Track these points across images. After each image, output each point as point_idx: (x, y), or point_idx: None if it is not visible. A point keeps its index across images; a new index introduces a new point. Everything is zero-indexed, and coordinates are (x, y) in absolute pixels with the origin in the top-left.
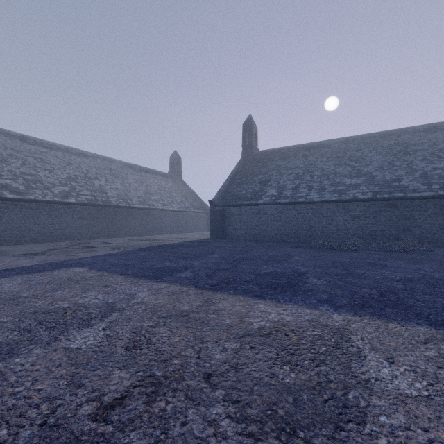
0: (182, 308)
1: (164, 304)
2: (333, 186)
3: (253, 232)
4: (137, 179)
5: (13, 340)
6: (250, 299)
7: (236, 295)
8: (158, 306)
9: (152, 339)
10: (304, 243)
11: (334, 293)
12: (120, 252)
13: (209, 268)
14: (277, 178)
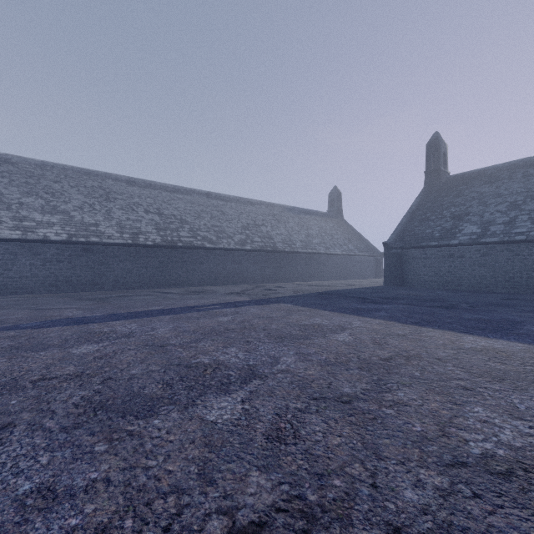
0: (397, 332)
1: (380, 329)
2: None
3: (443, 280)
4: (298, 222)
5: (301, 334)
6: (457, 333)
7: (442, 330)
8: (376, 330)
9: (388, 343)
10: (524, 294)
11: None
12: (302, 294)
13: (403, 311)
14: (480, 210)
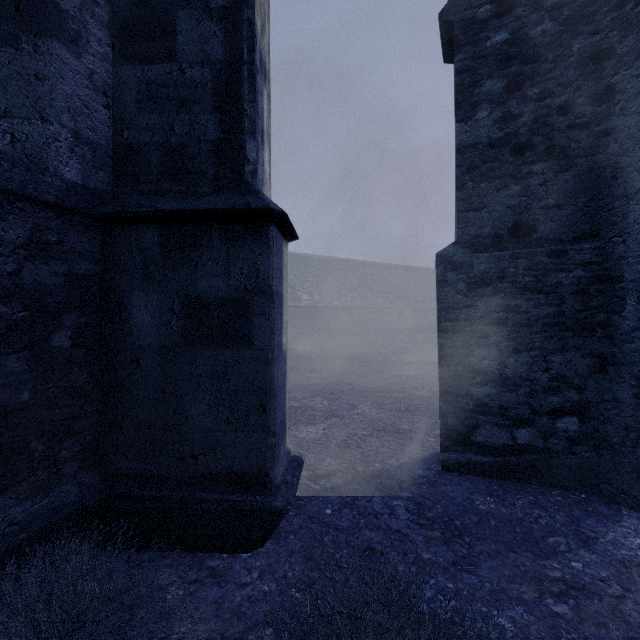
0: None
1: None
2: None
3: None
4: None
5: None
6: None
7: None
8: None
9: None
10: None
11: None
12: None
13: None
14: None
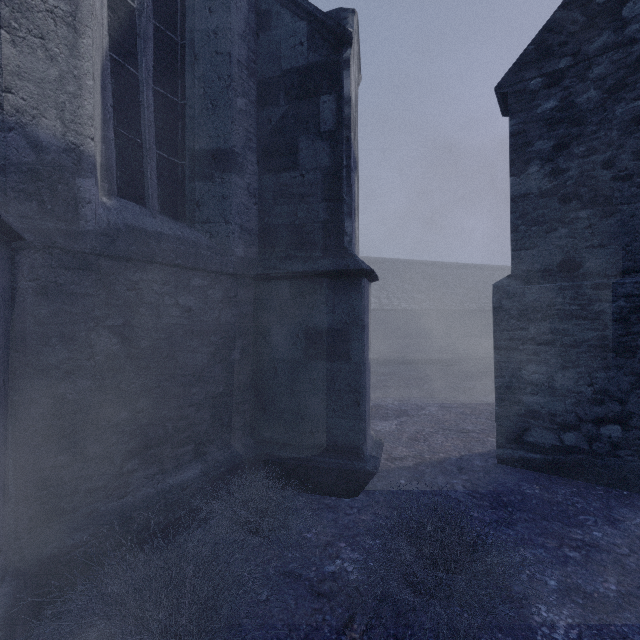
0: None
1: None
2: None
3: None
4: None
5: None
6: None
7: None
8: None
9: None
10: None
11: None
12: None
13: None
14: None
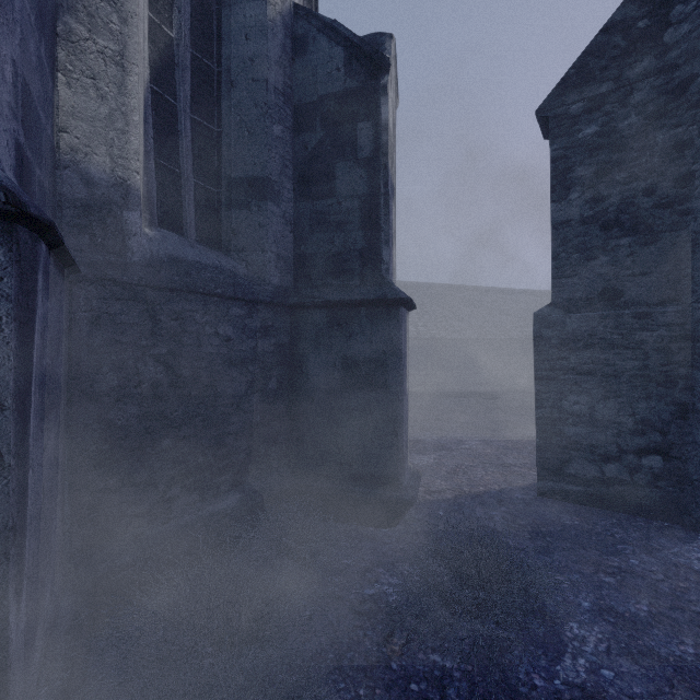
0: None
1: None
2: None
3: None
4: None
5: None
6: None
7: None
8: None
9: None
10: None
11: None
12: None
13: None
14: None
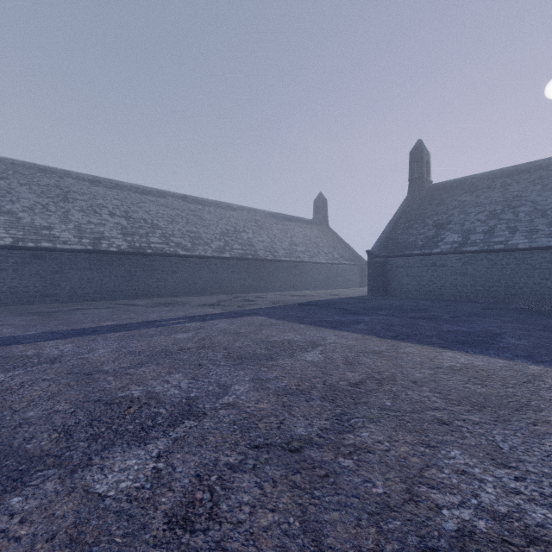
0: (373, 348)
1: (355, 345)
2: (551, 226)
3: (426, 289)
4: (281, 229)
5: (266, 353)
6: (436, 348)
7: (421, 344)
8: (351, 346)
9: (361, 362)
10: (502, 304)
11: (537, 352)
12: (281, 305)
13: (383, 323)
14: (461, 219)
